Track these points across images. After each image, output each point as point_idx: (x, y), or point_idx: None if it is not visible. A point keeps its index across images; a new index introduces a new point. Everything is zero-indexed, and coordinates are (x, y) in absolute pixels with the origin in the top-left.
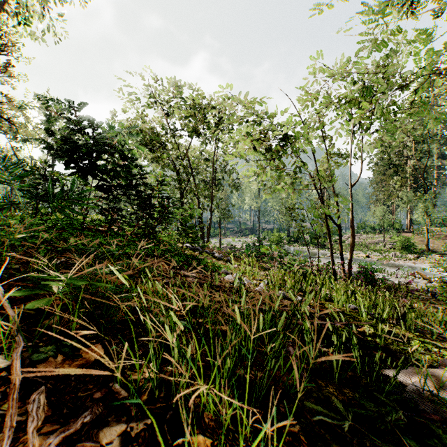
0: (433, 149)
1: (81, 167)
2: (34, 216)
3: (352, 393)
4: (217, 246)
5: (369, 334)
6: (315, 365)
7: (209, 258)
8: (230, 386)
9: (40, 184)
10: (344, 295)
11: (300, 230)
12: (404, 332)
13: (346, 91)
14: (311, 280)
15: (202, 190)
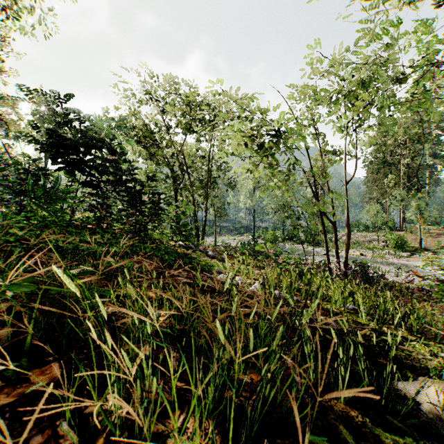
0: (425, 149)
1: (68, 162)
2: (18, 213)
3: (361, 417)
4: (212, 244)
5: (371, 338)
6: (316, 380)
7: (203, 257)
8: (215, 416)
9: (24, 179)
10: (342, 294)
11: (295, 228)
12: (406, 334)
13: (342, 87)
14: (306, 279)
15: (196, 188)
